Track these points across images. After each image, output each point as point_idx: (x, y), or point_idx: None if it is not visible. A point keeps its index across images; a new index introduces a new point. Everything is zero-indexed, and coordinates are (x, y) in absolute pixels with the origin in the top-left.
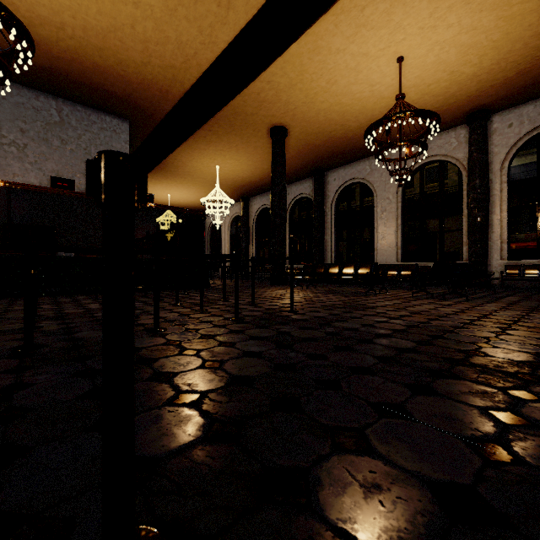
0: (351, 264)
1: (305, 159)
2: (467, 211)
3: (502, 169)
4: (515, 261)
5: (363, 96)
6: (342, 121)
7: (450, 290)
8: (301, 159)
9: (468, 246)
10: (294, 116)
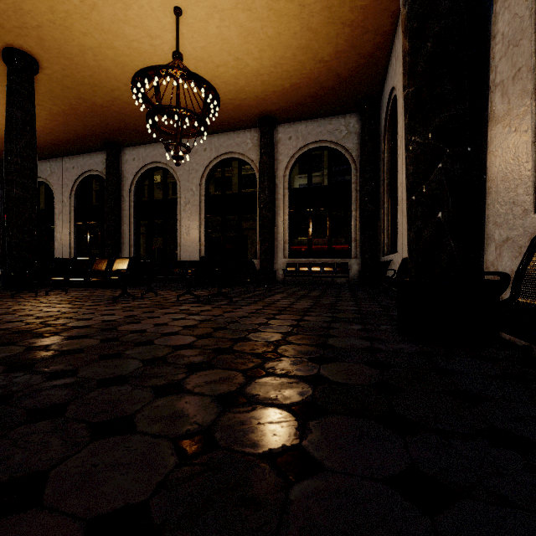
0: (104, 259)
1: (88, 122)
2: (259, 211)
3: (285, 176)
4: (293, 259)
5: (143, 49)
6: (125, 78)
7: (235, 289)
8: (80, 119)
9: (260, 245)
10: (43, 40)
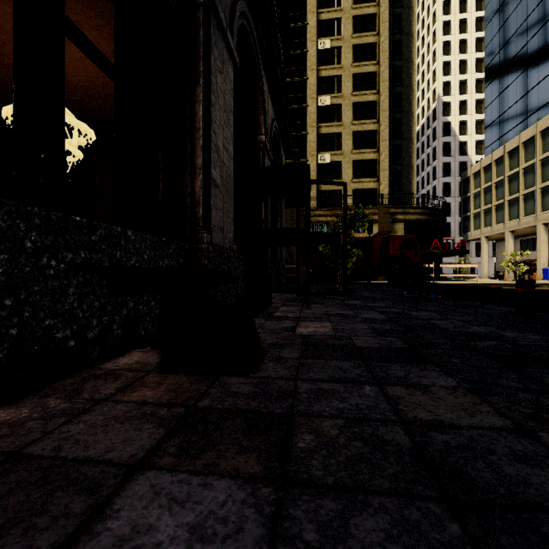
0: None
1: None
2: None
3: None
4: None
5: None
6: None
7: None
8: None
9: None
10: None
